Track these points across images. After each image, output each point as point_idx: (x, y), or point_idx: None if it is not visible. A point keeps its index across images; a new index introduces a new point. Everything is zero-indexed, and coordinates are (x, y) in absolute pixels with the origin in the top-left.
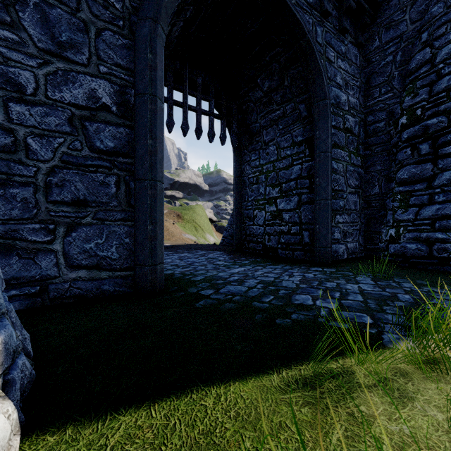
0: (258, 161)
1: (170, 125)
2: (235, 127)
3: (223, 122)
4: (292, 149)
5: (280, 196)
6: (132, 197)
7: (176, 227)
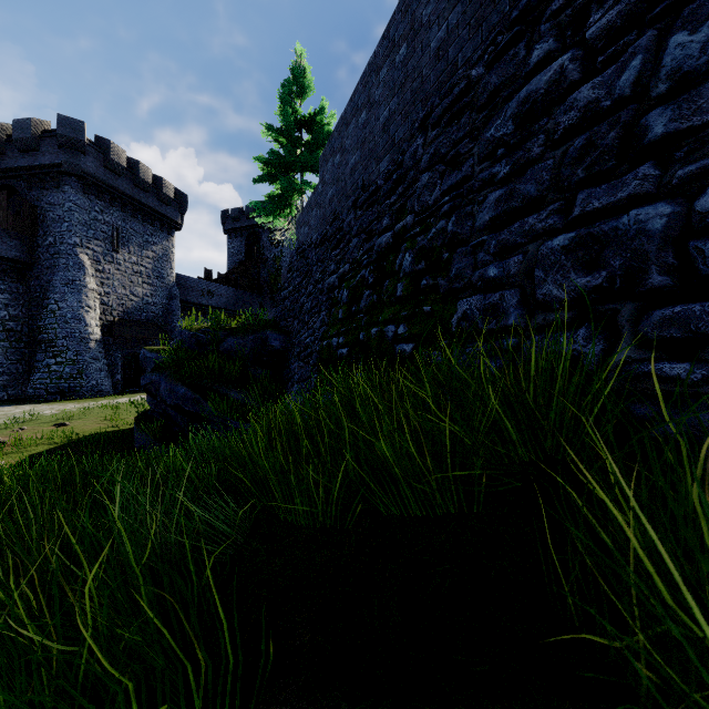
0: None
1: None
2: None
3: None
4: None
5: None
6: None
7: None
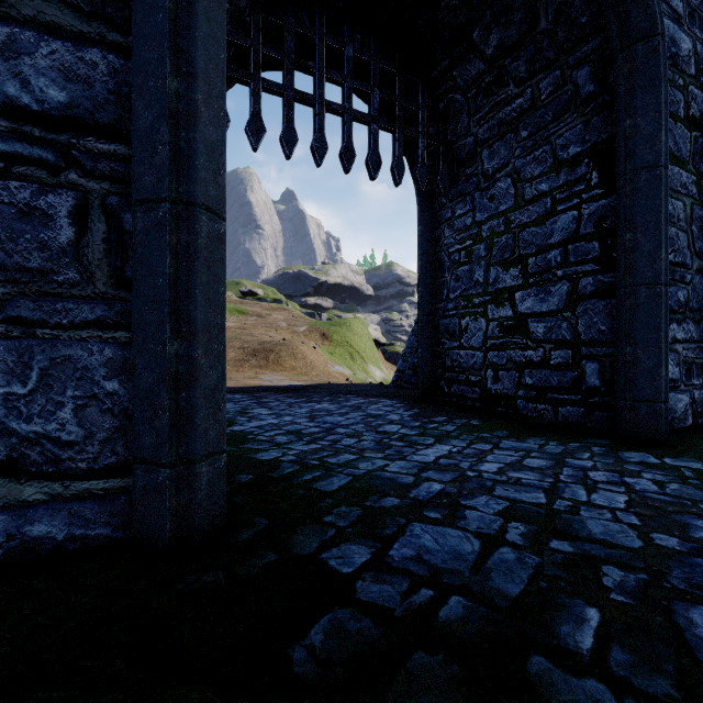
0: (470, 215)
1: (287, 142)
2: (421, 147)
3: (398, 138)
4: (552, 177)
5: (523, 284)
6: (129, 259)
7: (319, 353)
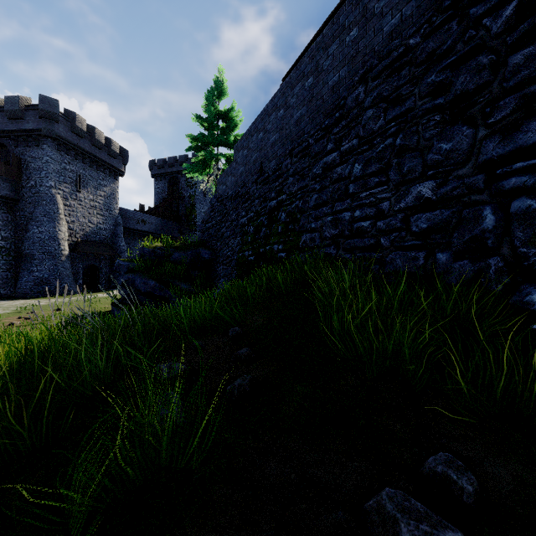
0: None
1: None
2: None
3: None
4: None
5: None
6: None
7: None
